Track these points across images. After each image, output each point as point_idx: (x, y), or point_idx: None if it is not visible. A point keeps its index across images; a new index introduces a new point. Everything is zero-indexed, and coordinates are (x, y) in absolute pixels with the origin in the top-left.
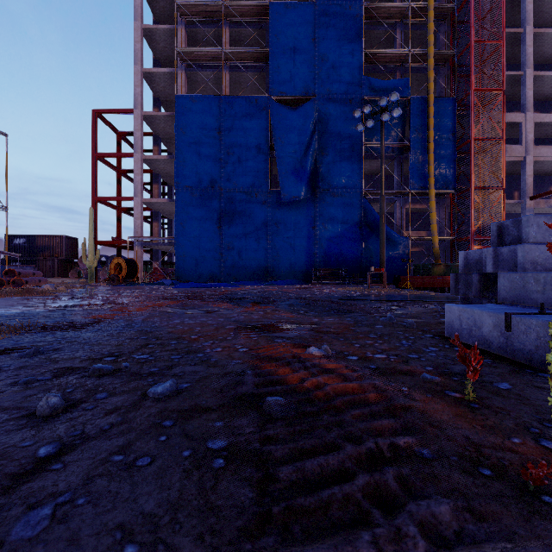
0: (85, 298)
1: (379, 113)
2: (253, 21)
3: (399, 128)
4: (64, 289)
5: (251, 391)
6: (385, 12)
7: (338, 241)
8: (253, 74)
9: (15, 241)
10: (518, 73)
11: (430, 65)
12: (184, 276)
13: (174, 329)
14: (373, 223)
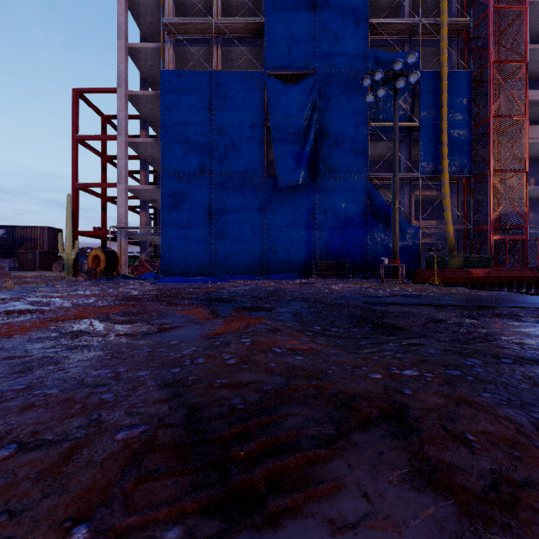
0: (7, 300)
1: (391, 80)
2: None
3: (408, 106)
4: (12, 285)
5: None
6: None
7: (341, 230)
8: (247, 49)
9: None
10: (538, 46)
11: (444, 34)
12: (171, 269)
13: None
14: (380, 211)
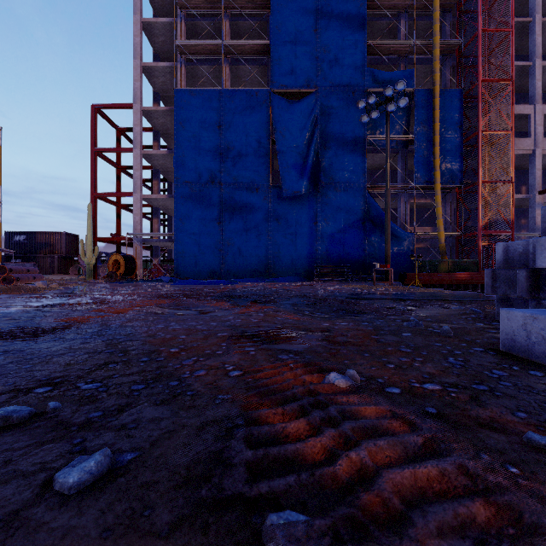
0: (73, 297)
1: (384, 103)
2: (253, 15)
3: (404, 121)
4: (56, 286)
5: (238, 489)
6: (389, 2)
7: (341, 237)
8: (253, 67)
9: (16, 237)
10: (527, 64)
11: (436, 55)
12: (183, 273)
13: (153, 337)
14: (377, 219)
